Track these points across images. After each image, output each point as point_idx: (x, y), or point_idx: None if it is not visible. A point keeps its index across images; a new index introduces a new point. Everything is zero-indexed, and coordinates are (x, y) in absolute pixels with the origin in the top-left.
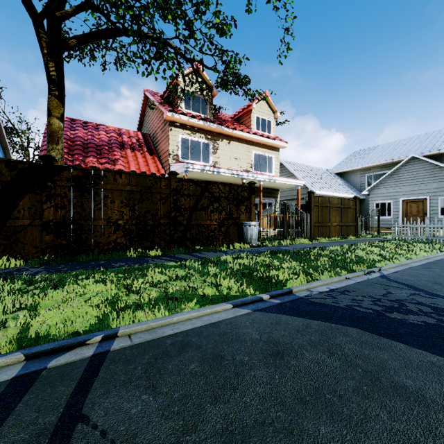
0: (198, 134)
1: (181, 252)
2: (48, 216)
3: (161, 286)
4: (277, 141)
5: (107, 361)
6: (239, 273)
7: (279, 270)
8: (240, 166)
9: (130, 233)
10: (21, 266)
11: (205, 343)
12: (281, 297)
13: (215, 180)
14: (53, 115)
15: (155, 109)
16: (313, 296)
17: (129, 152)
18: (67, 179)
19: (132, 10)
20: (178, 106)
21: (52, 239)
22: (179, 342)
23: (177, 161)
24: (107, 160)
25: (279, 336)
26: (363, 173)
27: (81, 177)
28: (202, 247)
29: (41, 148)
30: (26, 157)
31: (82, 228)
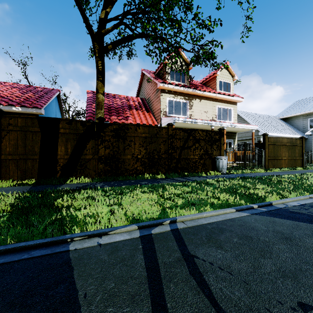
0: (179, 96)
1: (176, 176)
2: (101, 153)
3: (181, 196)
4: (235, 98)
5: (182, 233)
6: (227, 191)
7: (253, 190)
8: (208, 117)
9: (144, 163)
10: (90, 182)
11: (233, 229)
12: (265, 207)
13: (191, 128)
14: (99, 92)
15: (151, 82)
16: (289, 208)
17: (134, 111)
18: (110, 130)
19: (154, 25)
20: (166, 79)
21: (103, 167)
22: (216, 227)
23: (165, 115)
24: (122, 117)
25: (280, 229)
26: (305, 118)
27: (118, 129)
28: (188, 173)
29: (86, 112)
30: (68, 117)
31: (118, 160)
